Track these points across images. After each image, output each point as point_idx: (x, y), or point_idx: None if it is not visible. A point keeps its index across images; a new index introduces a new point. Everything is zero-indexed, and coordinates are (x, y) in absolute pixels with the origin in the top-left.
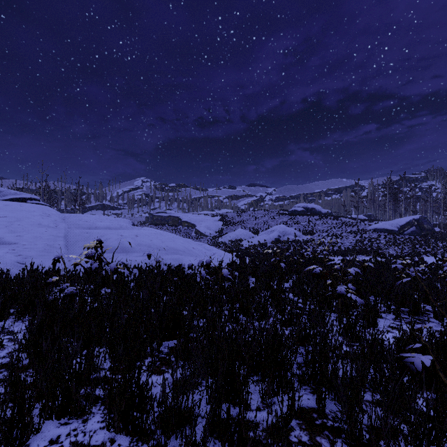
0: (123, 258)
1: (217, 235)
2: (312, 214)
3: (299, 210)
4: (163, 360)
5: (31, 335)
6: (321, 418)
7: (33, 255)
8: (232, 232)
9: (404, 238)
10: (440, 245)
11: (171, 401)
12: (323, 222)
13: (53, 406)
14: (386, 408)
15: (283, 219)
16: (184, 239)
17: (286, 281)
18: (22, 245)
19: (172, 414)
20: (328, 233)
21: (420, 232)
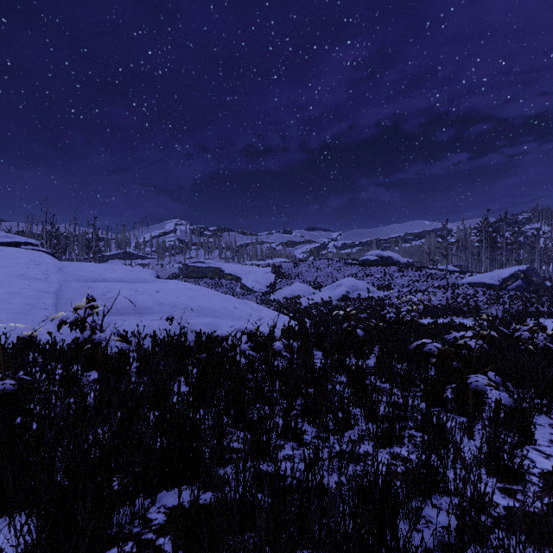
0: (133, 323)
1: (268, 291)
2: (388, 264)
3: (372, 259)
4: (146, 550)
5: None
6: None
7: (2, 319)
8: (287, 287)
9: (508, 295)
10: None
11: None
12: (402, 274)
13: None
14: None
15: (352, 271)
16: (223, 296)
17: (366, 357)
18: None
19: None
20: (410, 288)
21: (528, 287)
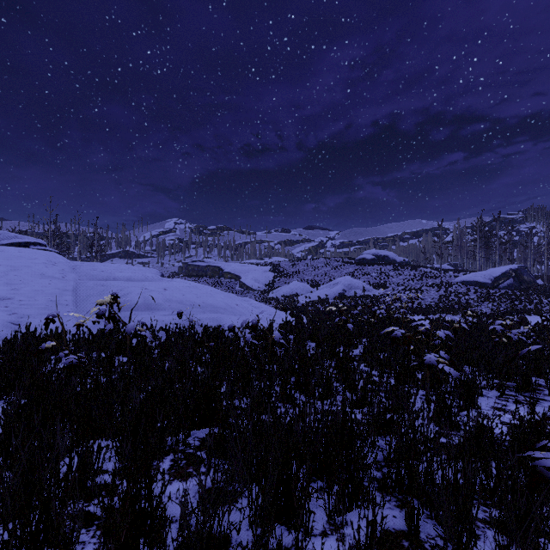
0: (147, 318)
1: (267, 289)
2: (385, 263)
3: (369, 258)
4: (190, 457)
5: (6, 424)
6: (415, 548)
7: (31, 314)
8: (285, 286)
9: (499, 293)
10: (544, 301)
11: (196, 528)
12: (398, 273)
13: (22, 535)
14: (517, 542)
15: (349, 269)
16: (225, 294)
17: (354, 347)
18: (17, 301)
19: (197, 548)
20: (405, 287)
21: (519, 286)
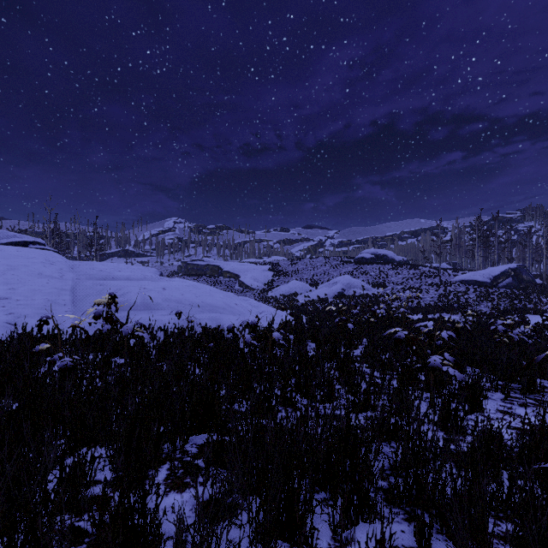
0: (145, 318)
1: (266, 288)
2: (383, 262)
3: (368, 257)
4: (187, 466)
5: None
6: None
7: (28, 314)
8: (284, 285)
9: (498, 292)
10: (543, 300)
11: None
12: (397, 272)
13: None
14: None
15: (348, 269)
16: (224, 293)
17: (355, 347)
18: (14, 301)
19: None
20: (404, 286)
21: (518, 285)
